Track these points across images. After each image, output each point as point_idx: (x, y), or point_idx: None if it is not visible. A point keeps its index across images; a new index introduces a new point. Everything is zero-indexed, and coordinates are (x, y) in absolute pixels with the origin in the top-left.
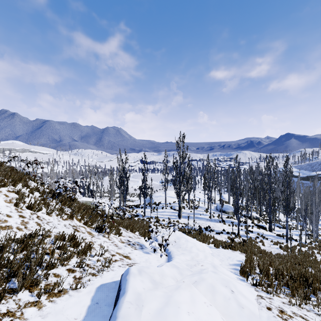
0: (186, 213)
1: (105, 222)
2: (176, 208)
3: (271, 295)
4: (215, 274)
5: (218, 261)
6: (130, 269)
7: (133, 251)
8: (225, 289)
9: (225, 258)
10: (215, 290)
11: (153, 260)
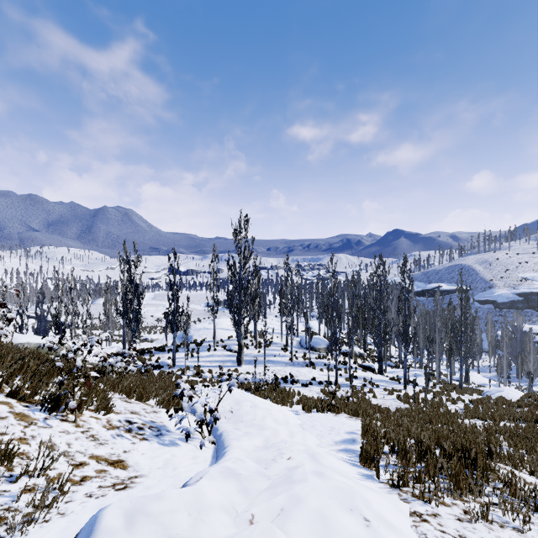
0: (251, 355)
1: (75, 385)
2: (234, 348)
3: (433, 505)
4: (323, 481)
5: (315, 439)
6: (100, 516)
7: (137, 445)
8: (352, 520)
9: (326, 430)
10: (331, 526)
11: (183, 460)
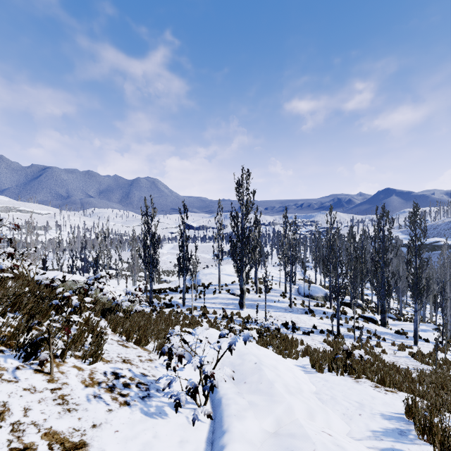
0: (252, 299)
1: (71, 326)
2: (236, 292)
3: None
4: None
5: (342, 423)
6: None
7: (113, 415)
8: None
9: (353, 407)
10: None
11: (167, 447)
